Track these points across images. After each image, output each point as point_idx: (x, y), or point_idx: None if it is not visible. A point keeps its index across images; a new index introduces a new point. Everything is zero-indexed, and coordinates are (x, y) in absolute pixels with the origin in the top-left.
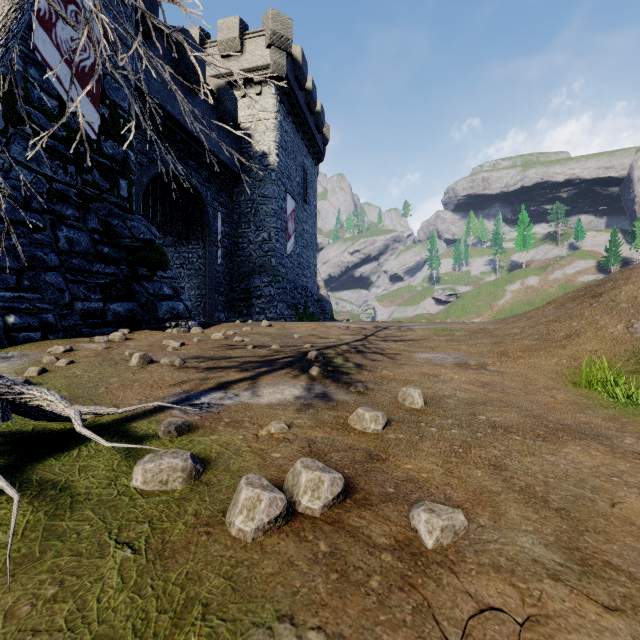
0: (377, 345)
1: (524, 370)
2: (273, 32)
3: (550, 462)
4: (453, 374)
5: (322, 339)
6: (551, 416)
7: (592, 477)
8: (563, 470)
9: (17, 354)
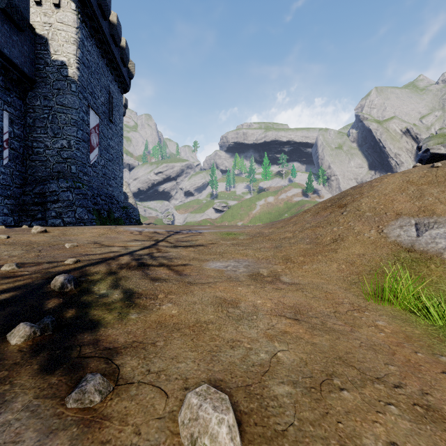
0: (166, 253)
1: (315, 279)
2: None
3: None
4: (254, 296)
5: (102, 248)
6: (440, 400)
7: None
8: None
9: None
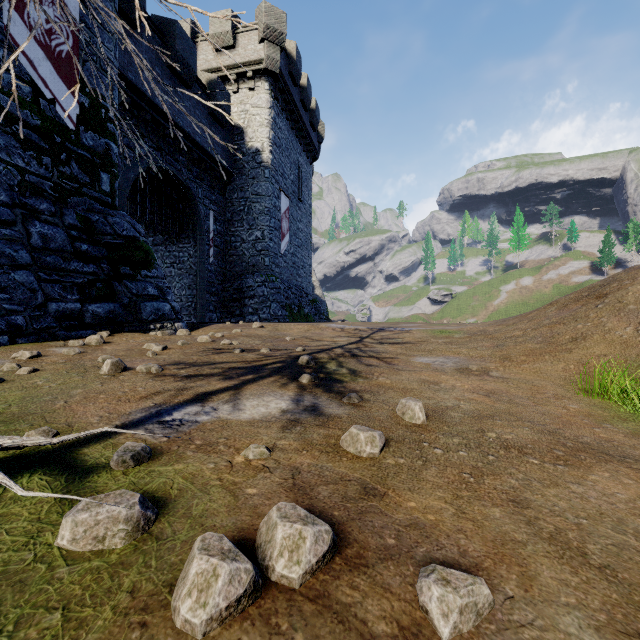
0: (373, 348)
1: (530, 376)
2: (266, 26)
3: (578, 495)
4: (455, 381)
5: (315, 342)
6: (568, 432)
7: (631, 516)
8: (595, 506)
9: None
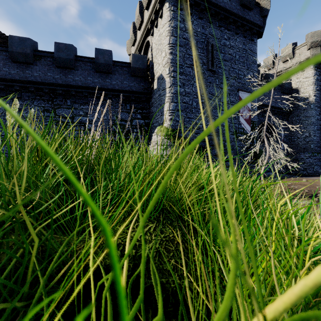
0: None
1: None
2: (311, 42)
3: None
4: None
5: None
6: None
7: None
8: None
9: None
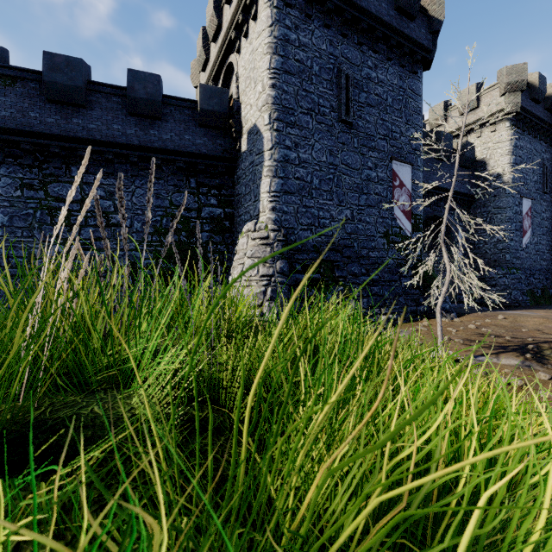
0: None
1: None
2: (507, 84)
3: None
4: None
5: (544, 335)
6: None
7: None
8: None
9: (401, 330)
